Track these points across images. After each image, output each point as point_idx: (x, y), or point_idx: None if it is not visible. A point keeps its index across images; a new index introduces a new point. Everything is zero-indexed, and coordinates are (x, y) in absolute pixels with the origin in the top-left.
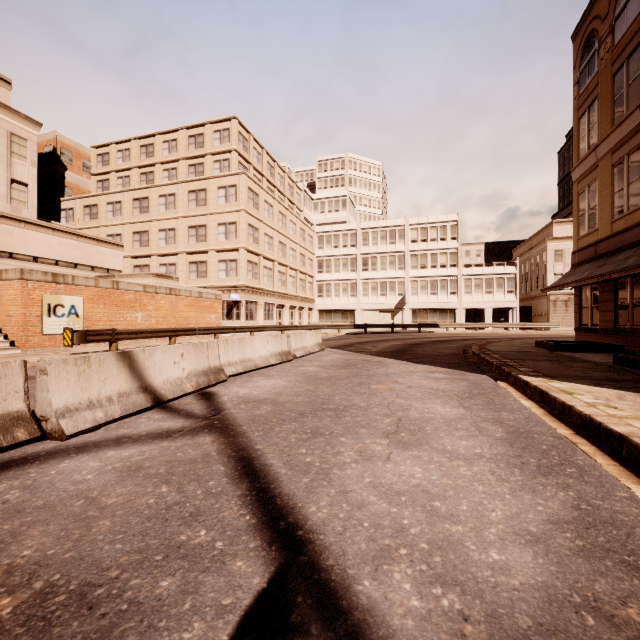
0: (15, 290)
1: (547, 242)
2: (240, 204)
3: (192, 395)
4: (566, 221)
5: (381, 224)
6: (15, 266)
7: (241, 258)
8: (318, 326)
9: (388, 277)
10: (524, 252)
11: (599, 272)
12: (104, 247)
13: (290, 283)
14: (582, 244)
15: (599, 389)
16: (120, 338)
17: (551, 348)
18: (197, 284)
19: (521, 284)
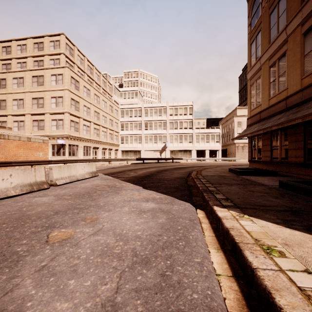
0: None
1: (234, 117)
2: (65, 85)
3: None
4: (242, 108)
5: (154, 105)
6: None
7: (65, 118)
8: (114, 159)
9: (158, 133)
10: (224, 123)
11: (263, 127)
12: None
13: (102, 135)
14: (252, 113)
15: (293, 234)
16: None
17: (237, 173)
18: (38, 134)
19: (222, 138)
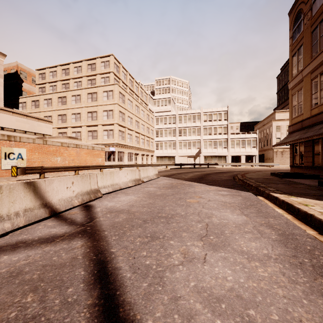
0: None
1: (272, 122)
2: (115, 100)
3: (78, 207)
4: (282, 111)
5: (188, 112)
6: None
7: (115, 129)
8: (156, 164)
9: (192, 139)
10: (260, 127)
11: (305, 136)
12: (41, 122)
13: (141, 142)
14: (294, 121)
15: (321, 202)
16: (46, 171)
17: (280, 176)
18: (92, 142)
19: (259, 143)
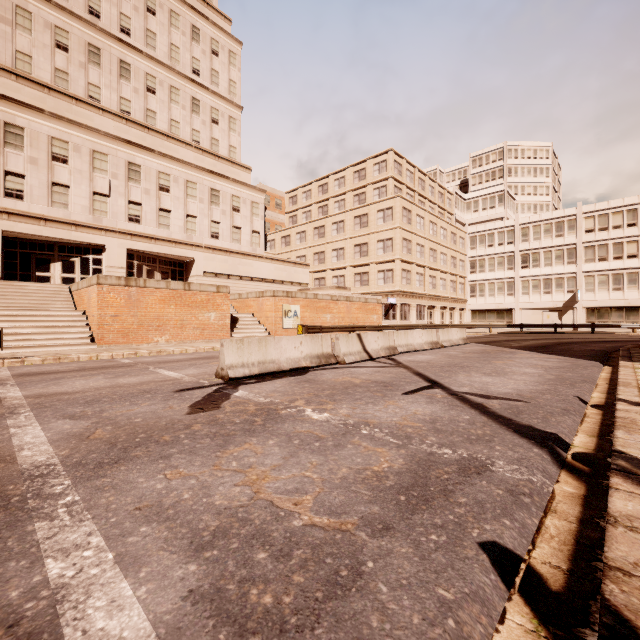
0: (270, 302)
1: None
2: (395, 222)
3: (383, 358)
4: None
5: (545, 217)
6: (254, 285)
7: (396, 268)
8: (468, 325)
9: (554, 273)
10: None
11: None
12: (298, 267)
13: (440, 285)
14: None
15: None
16: (323, 331)
17: None
18: (361, 291)
19: None
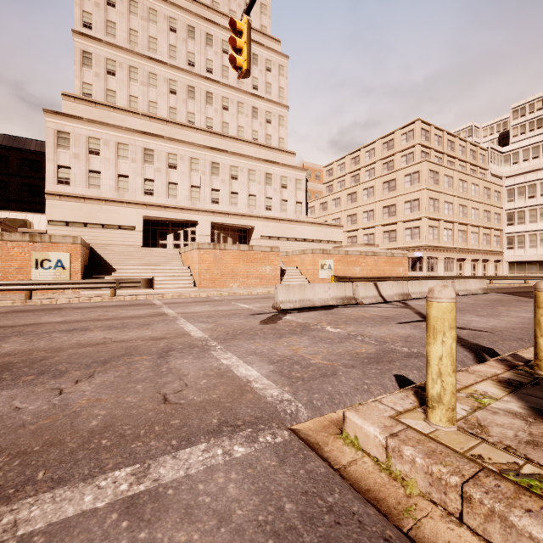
0: (310, 258)
1: None
2: (422, 184)
3: (396, 302)
4: None
5: None
6: (297, 245)
7: (423, 225)
8: (498, 277)
9: None
10: None
11: None
12: (333, 228)
13: (471, 239)
14: None
15: None
16: (352, 281)
17: None
18: (389, 246)
19: None
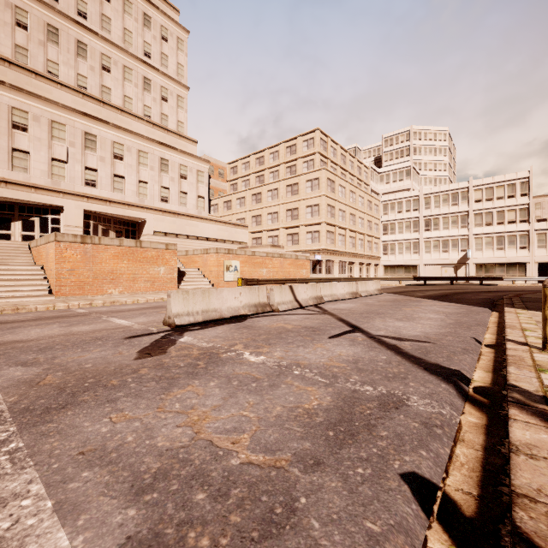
0: (214, 258)
1: None
2: (321, 191)
3: (311, 306)
4: None
5: (443, 189)
6: (199, 244)
7: (322, 229)
8: (381, 278)
9: (450, 235)
10: None
11: None
12: (238, 228)
13: (359, 245)
14: None
15: None
16: (260, 283)
17: None
18: (292, 249)
19: None
